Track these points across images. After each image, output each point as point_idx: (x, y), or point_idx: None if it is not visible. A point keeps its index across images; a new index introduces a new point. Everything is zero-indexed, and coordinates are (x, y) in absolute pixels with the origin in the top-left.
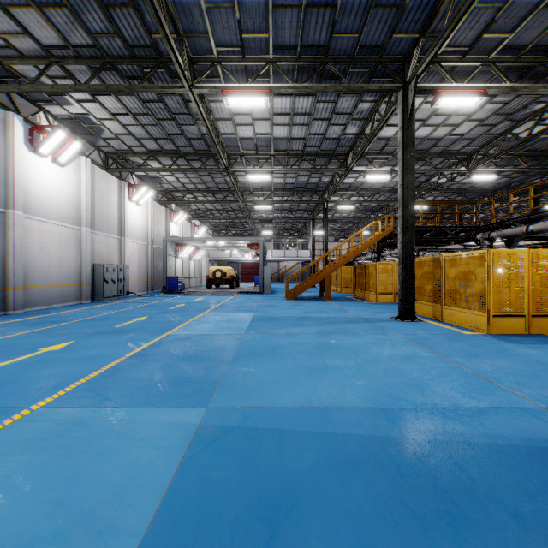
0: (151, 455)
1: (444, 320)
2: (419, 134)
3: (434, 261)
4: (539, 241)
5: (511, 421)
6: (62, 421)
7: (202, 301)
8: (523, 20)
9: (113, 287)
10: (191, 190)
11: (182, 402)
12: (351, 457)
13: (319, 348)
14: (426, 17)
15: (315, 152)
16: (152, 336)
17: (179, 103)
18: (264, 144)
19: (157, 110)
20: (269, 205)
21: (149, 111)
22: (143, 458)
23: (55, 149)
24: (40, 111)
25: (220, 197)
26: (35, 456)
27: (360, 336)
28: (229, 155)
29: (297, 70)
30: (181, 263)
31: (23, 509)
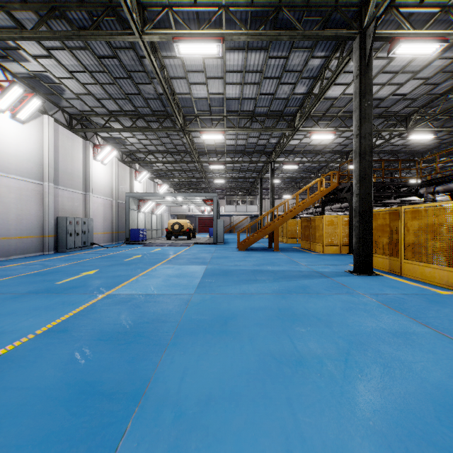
0: None
1: (404, 275)
2: None
3: (391, 213)
4: None
5: None
6: None
7: (159, 252)
8: None
9: (76, 238)
10: (152, 151)
11: None
12: None
13: (282, 317)
14: None
15: (265, 113)
16: (89, 296)
17: (133, 59)
18: (217, 104)
19: (113, 67)
20: (222, 164)
21: (105, 68)
22: None
23: (13, 105)
24: None
25: (178, 158)
26: None
27: (324, 298)
28: (185, 116)
29: (250, 19)
30: (143, 216)
31: None
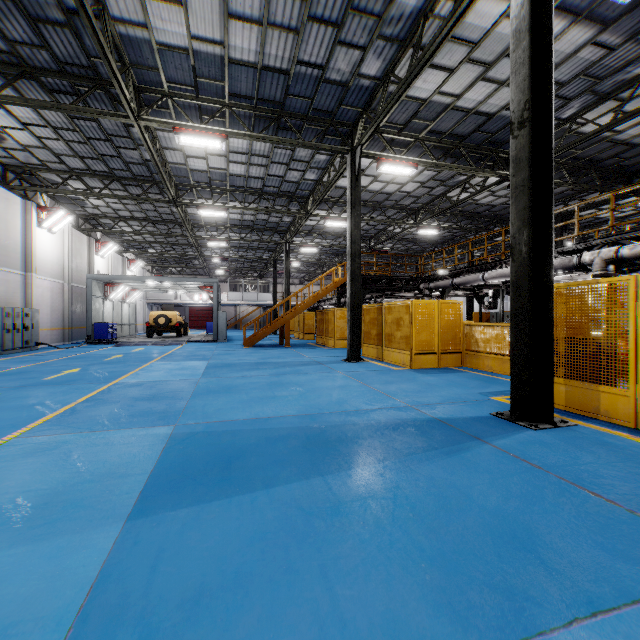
0: (138, 449)
1: (384, 360)
2: (373, 187)
3: (378, 309)
4: (469, 292)
5: (386, 413)
6: (47, 443)
7: (144, 352)
8: (440, 114)
9: (17, 336)
10: (125, 218)
11: (153, 424)
12: (281, 436)
13: (271, 384)
14: (367, 97)
15: (275, 193)
16: (98, 385)
17: (118, 125)
18: (219, 178)
19: (89, 128)
20: (224, 242)
21: (77, 128)
22: (133, 451)
23: None
24: None
25: (163, 228)
26: (40, 459)
27: (309, 375)
28: (178, 185)
29: (254, 117)
30: (111, 306)
31: (55, 477)
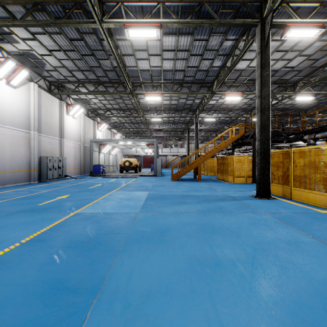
0: None
1: (293, 198)
2: None
3: (283, 153)
4: None
5: None
6: None
7: (114, 182)
8: None
9: (54, 172)
10: (109, 109)
11: None
12: None
13: (204, 229)
14: None
15: (191, 81)
16: (62, 214)
17: (95, 41)
18: (156, 74)
19: (81, 47)
20: (160, 118)
21: (75, 48)
22: None
23: (7, 74)
24: None
25: (128, 114)
26: None
27: (235, 215)
28: (133, 83)
29: (180, 12)
30: (103, 156)
31: None
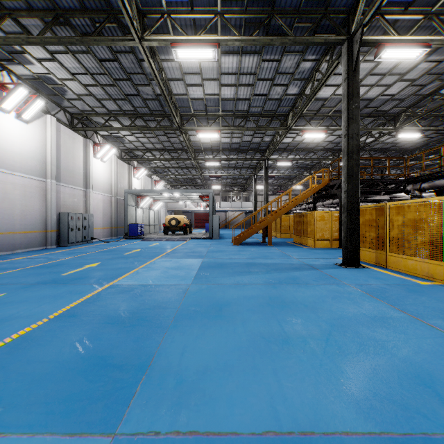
0: None
1: (389, 267)
2: None
3: (377, 209)
4: None
5: None
6: None
7: (157, 246)
8: None
9: (77, 233)
10: (150, 149)
11: (79, 420)
12: None
13: (272, 304)
14: None
15: (258, 113)
16: (94, 286)
17: (133, 62)
18: (212, 105)
19: (114, 69)
20: (217, 162)
21: (106, 71)
22: None
23: (18, 105)
24: (4, 70)
25: (175, 155)
26: None
27: (312, 288)
28: (182, 115)
29: (244, 25)
30: (141, 212)
31: None
